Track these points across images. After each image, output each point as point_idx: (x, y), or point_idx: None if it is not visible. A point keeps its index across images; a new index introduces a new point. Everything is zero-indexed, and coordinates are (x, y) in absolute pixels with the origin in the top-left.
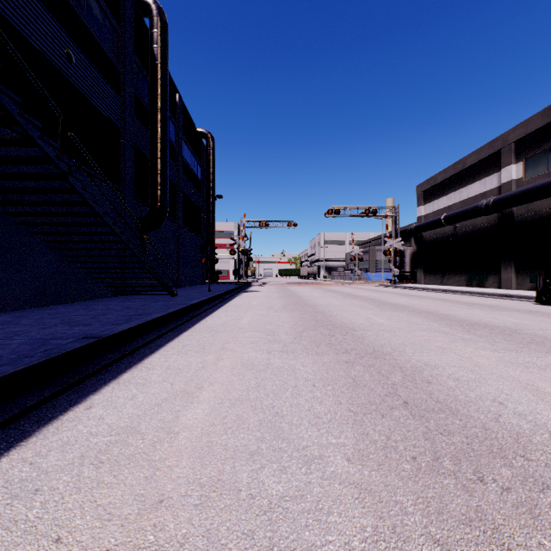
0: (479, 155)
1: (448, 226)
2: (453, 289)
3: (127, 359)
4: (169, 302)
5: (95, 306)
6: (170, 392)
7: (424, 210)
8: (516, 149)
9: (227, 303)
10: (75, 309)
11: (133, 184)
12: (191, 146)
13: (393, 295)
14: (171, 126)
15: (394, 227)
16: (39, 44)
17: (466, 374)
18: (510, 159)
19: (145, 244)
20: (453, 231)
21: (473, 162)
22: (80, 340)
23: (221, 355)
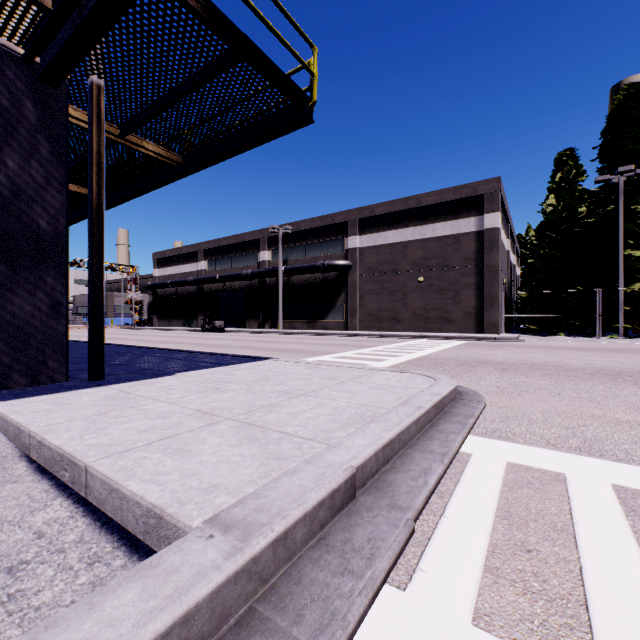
0: (189, 249)
1: (174, 288)
2: (173, 328)
3: None
4: None
5: None
6: None
7: (158, 272)
8: (205, 253)
9: None
10: None
11: None
12: None
13: (137, 332)
14: None
15: (135, 282)
16: None
17: (158, 339)
18: (202, 258)
19: None
20: (176, 291)
21: (187, 252)
22: None
23: None
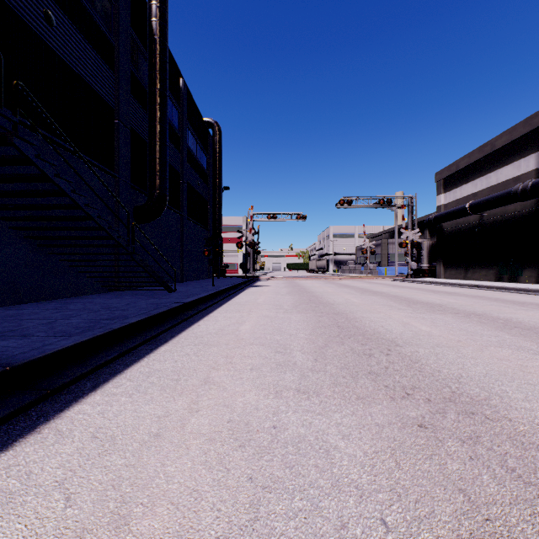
0: (512, 134)
1: (473, 216)
2: (484, 285)
3: (43, 405)
4: (161, 300)
5: (72, 304)
6: None
7: (443, 199)
8: None
9: (230, 300)
10: (44, 309)
11: (130, 169)
12: (197, 135)
13: (416, 291)
14: (175, 113)
15: (411, 218)
16: None
17: None
18: None
19: (133, 233)
20: (479, 220)
21: (505, 143)
22: None
23: (199, 397)
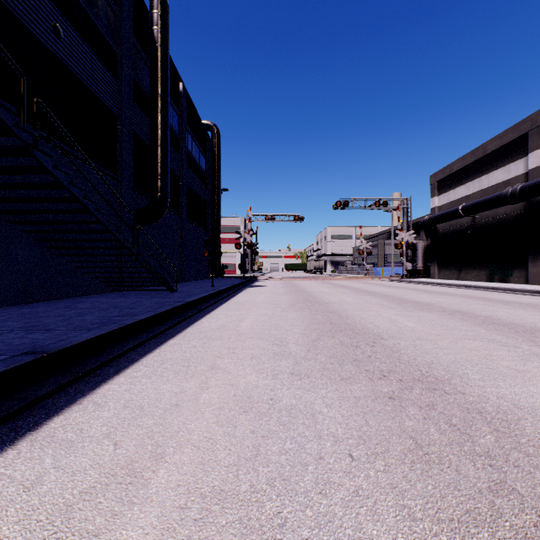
0: (503, 139)
1: (466, 218)
2: (475, 285)
3: (77, 385)
4: (164, 299)
5: (81, 303)
6: (105, 467)
7: (438, 201)
8: None
9: (230, 300)
10: (55, 307)
11: (132, 173)
12: (196, 138)
13: (409, 291)
14: (174, 116)
15: (406, 219)
16: (19, 12)
17: None
18: (539, 142)
19: (137, 235)
20: (471, 222)
21: (496, 147)
22: (13, 358)
23: (208, 379)
